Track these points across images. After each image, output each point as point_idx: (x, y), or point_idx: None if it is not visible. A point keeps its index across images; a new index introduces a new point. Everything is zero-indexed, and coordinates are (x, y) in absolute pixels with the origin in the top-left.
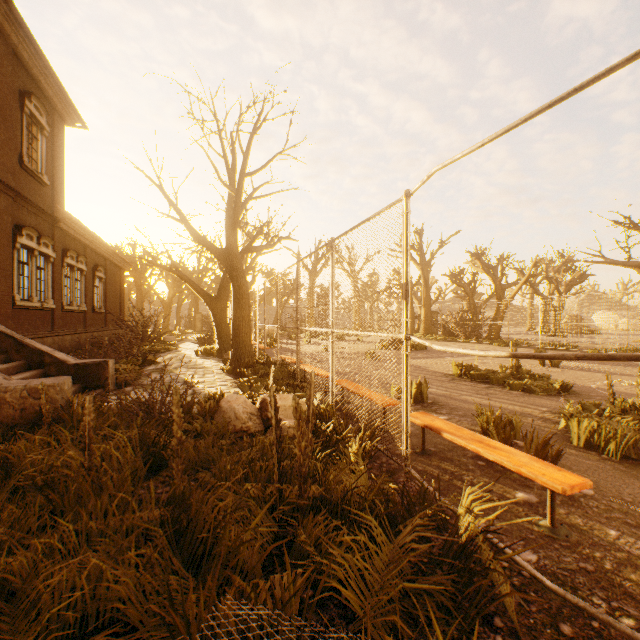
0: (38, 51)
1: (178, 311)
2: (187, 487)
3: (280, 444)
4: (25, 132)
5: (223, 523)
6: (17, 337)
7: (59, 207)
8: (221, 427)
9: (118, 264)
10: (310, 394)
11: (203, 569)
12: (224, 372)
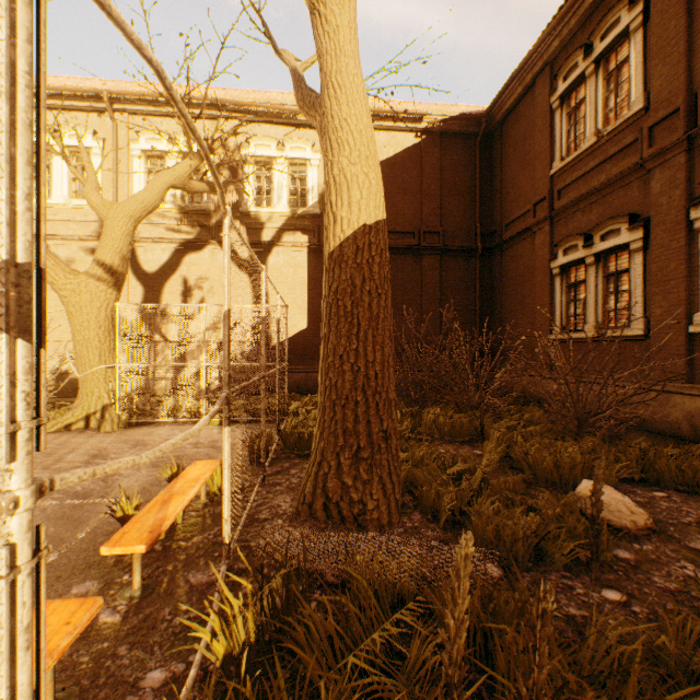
0: None
1: None
2: None
3: None
4: None
5: None
6: None
7: None
8: None
9: None
10: None
11: None
12: None
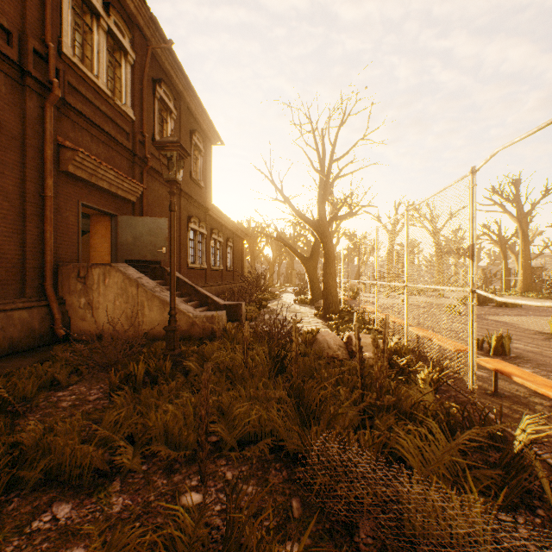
0: (199, 103)
1: (278, 269)
2: (300, 383)
3: (362, 362)
4: (192, 156)
5: (325, 404)
6: (195, 286)
7: (209, 201)
8: (318, 353)
9: (240, 236)
10: (385, 332)
11: (314, 426)
12: (316, 316)
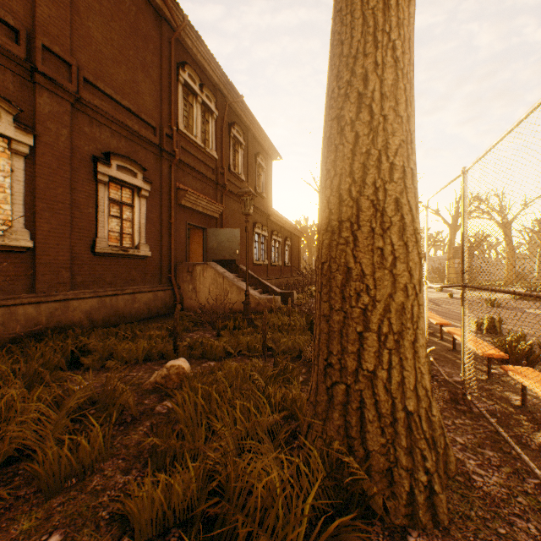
0: (262, 131)
1: None
2: None
3: None
4: (256, 174)
5: None
6: (259, 278)
7: (269, 208)
8: None
9: (297, 235)
10: None
11: None
12: None
